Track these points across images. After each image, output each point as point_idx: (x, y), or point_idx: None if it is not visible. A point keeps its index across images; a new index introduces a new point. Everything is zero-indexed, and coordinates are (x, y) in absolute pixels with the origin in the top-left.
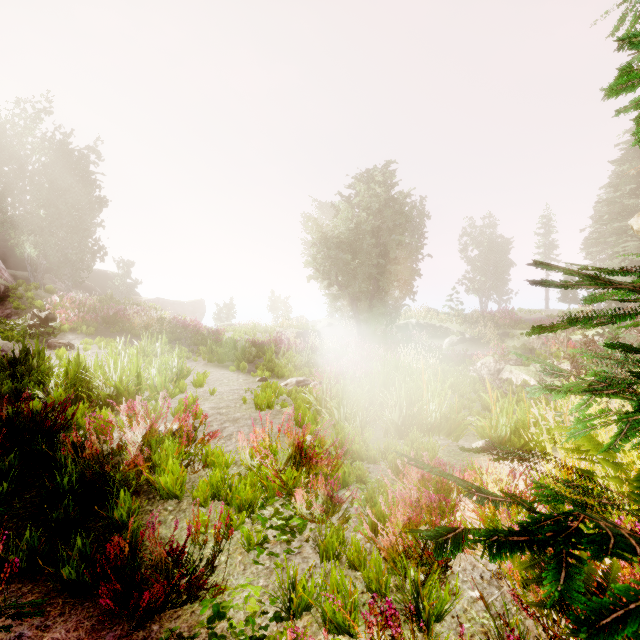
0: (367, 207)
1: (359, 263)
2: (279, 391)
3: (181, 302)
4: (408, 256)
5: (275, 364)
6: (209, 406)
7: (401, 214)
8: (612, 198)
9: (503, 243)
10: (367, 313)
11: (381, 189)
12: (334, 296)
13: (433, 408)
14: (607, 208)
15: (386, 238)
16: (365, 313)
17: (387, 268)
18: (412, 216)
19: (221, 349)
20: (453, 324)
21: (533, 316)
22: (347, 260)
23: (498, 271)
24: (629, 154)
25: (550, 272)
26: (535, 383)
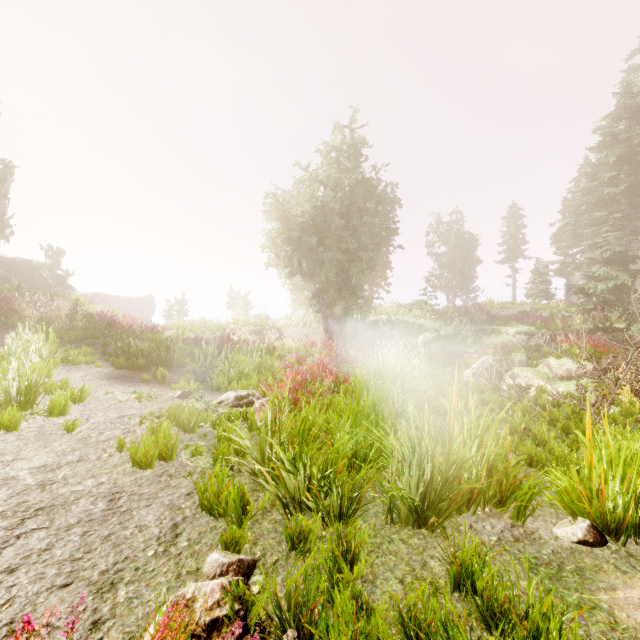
0: (335, 185)
1: (326, 248)
2: (196, 420)
3: (126, 298)
4: (382, 241)
5: (211, 370)
6: (37, 463)
7: (374, 192)
8: (589, 188)
9: (469, 240)
10: (335, 307)
11: (351, 164)
12: (297, 286)
13: (472, 455)
14: (577, 202)
15: (357, 220)
16: (333, 307)
17: (358, 255)
18: (386, 196)
19: (140, 350)
20: (427, 320)
21: (505, 312)
22: (312, 244)
23: (465, 268)
24: (606, 142)
25: (516, 269)
26: (552, 389)
